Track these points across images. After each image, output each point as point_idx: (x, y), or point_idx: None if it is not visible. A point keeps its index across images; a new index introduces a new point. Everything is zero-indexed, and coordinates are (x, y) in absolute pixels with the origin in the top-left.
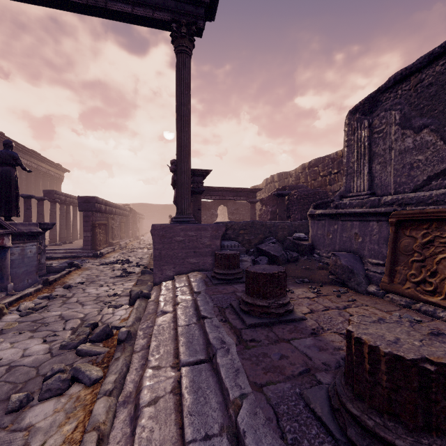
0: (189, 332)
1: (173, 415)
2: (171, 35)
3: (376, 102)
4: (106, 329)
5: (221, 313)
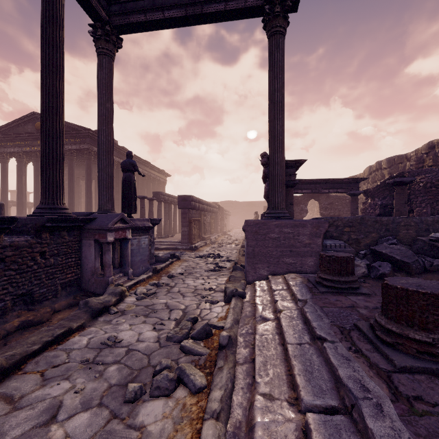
0: (303, 356)
1: None
2: (263, 21)
3: None
4: (206, 328)
5: (346, 338)
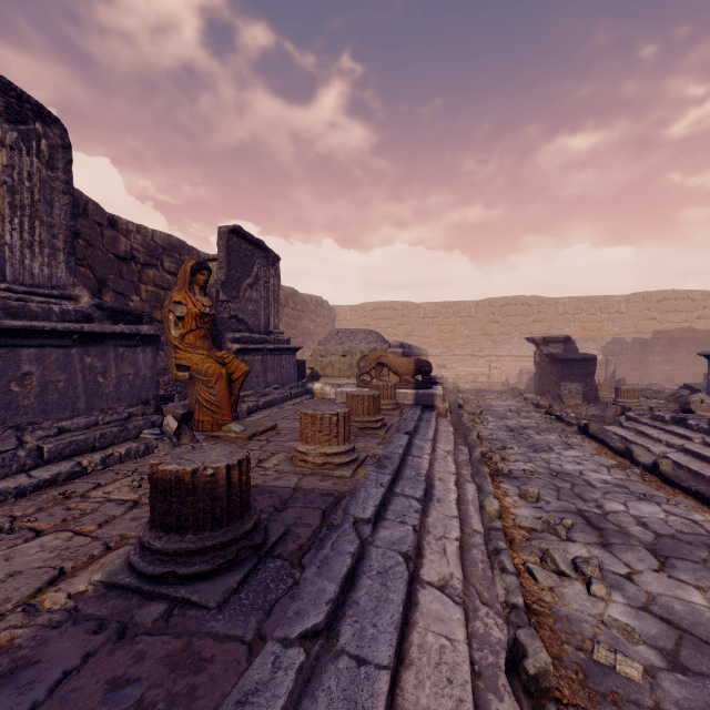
0: None
1: None
2: None
3: None
4: None
5: None
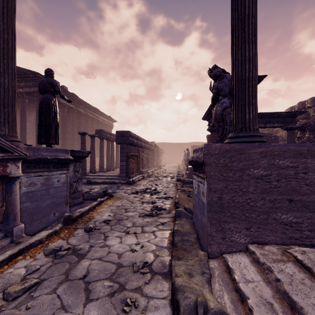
0: None
1: None
2: None
3: None
4: None
5: None
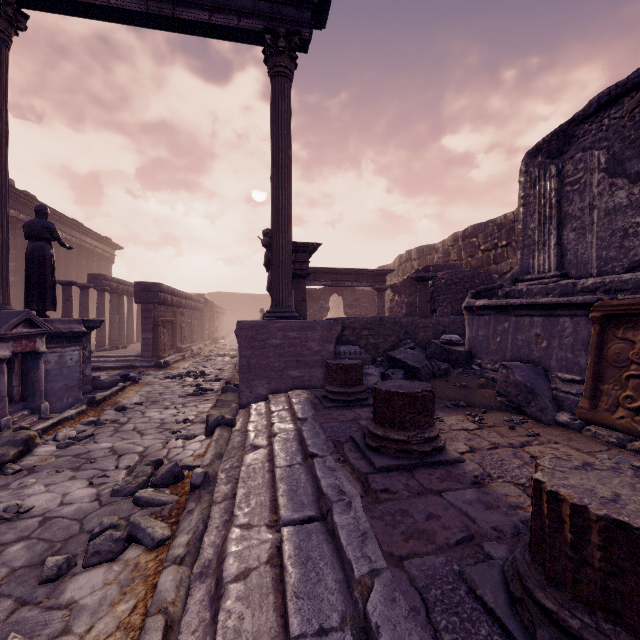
0: (291, 477)
1: (272, 597)
2: (264, 52)
3: (569, 138)
4: (175, 470)
5: (338, 450)
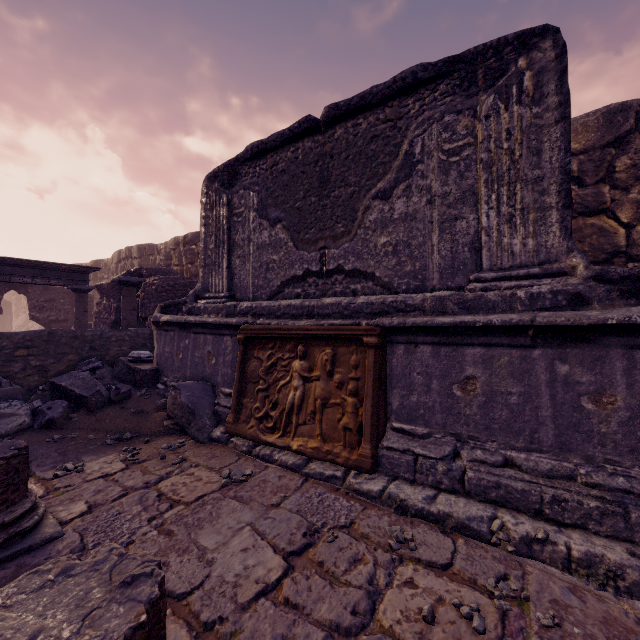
0: None
1: None
2: None
3: (236, 174)
4: None
5: None
